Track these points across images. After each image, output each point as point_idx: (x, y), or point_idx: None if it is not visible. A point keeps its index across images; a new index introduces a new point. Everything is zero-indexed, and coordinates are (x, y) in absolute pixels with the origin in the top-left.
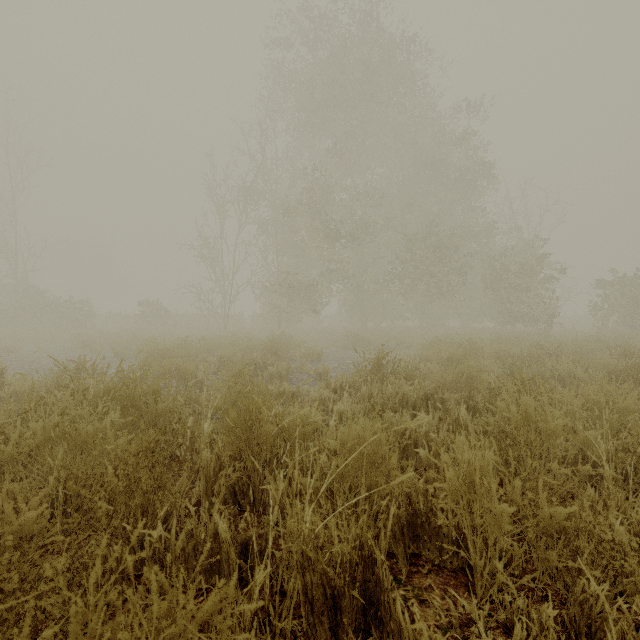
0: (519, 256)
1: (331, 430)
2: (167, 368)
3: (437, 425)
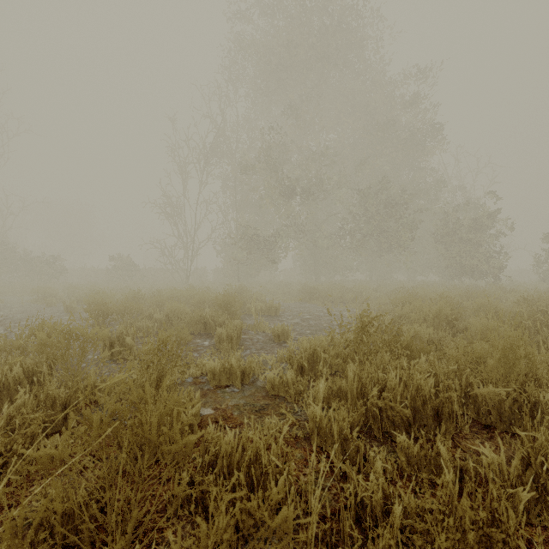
0: (463, 214)
1: (313, 516)
2: (61, 338)
3: (519, 475)
